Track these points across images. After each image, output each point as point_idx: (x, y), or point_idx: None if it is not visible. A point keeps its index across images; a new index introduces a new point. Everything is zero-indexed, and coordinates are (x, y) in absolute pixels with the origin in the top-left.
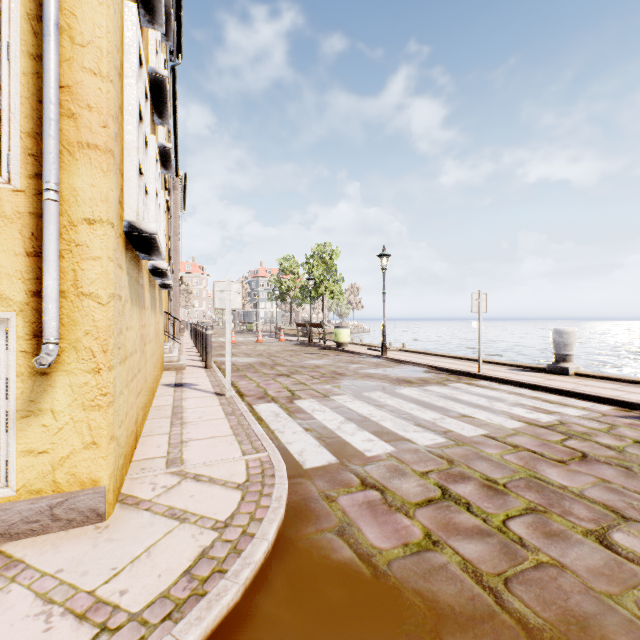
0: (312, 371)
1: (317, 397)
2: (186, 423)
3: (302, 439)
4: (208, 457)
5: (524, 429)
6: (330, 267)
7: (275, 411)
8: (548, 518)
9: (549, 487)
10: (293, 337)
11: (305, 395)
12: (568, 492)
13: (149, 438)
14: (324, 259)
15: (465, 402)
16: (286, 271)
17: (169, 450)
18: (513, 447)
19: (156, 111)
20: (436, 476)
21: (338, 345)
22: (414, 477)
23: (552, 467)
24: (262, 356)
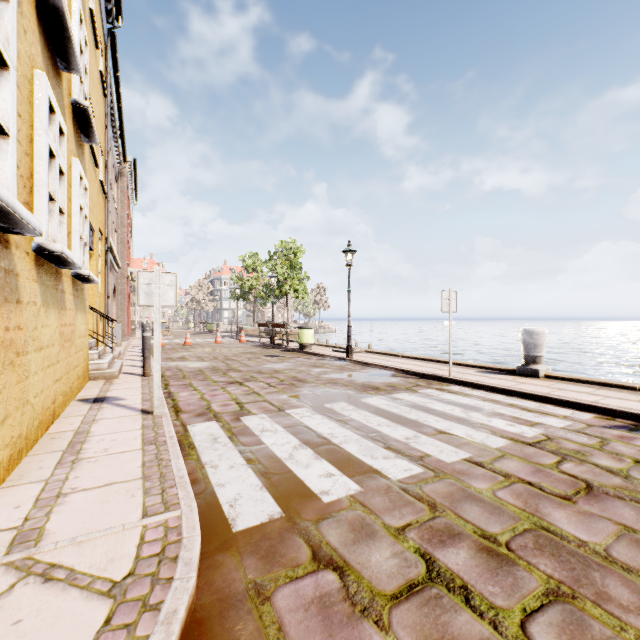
0: (269, 377)
1: (270, 411)
2: (81, 460)
3: (240, 477)
4: (86, 525)
5: (511, 449)
6: (295, 265)
7: (214, 433)
8: (582, 611)
9: (565, 545)
10: (255, 338)
11: (256, 409)
12: (591, 553)
13: (11, 491)
14: (288, 256)
15: (439, 413)
16: (249, 269)
17: (30, 513)
18: (504, 477)
19: (57, 49)
20: (416, 535)
21: (301, 347)
22: (387, 539)
23: (558, 508)
24: (217, 360)
